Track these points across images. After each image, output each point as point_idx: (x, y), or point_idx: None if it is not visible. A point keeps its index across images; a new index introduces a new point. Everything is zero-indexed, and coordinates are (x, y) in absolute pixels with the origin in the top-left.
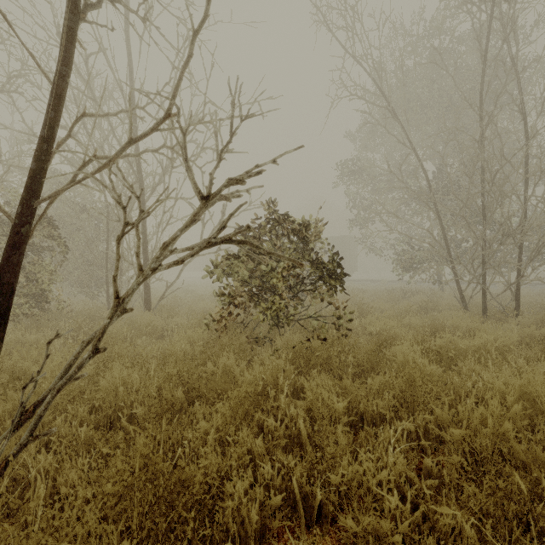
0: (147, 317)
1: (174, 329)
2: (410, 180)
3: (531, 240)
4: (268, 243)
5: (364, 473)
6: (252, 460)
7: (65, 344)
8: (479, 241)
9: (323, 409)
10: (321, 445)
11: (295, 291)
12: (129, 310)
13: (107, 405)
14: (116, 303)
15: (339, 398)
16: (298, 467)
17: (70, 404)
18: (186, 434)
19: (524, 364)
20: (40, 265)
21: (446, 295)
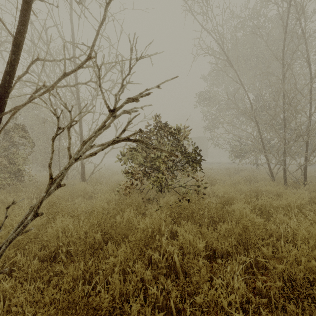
0: (83, 185)
1: (98, 192)
2: (239, 104)
3: (314, 139)
4: (155, 141)
5: (218, 294)
6: (144, 283)
7: (32, 202)
8: (281, 139)
9: (189, 247)
10: (189, 272)
11: (171, 170)
12: (63, 185)
13: (51, 245)
14: (50, 182)
15: (200, 241)
16: (174, 290)
17: (28, 243)
18: (101, 265)
19: (315, 216)
20: (18, 154)
21: (261, 171)
